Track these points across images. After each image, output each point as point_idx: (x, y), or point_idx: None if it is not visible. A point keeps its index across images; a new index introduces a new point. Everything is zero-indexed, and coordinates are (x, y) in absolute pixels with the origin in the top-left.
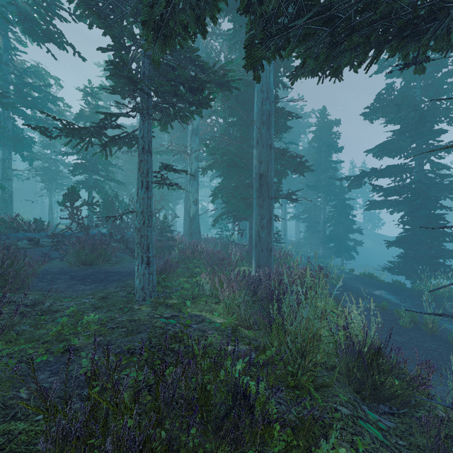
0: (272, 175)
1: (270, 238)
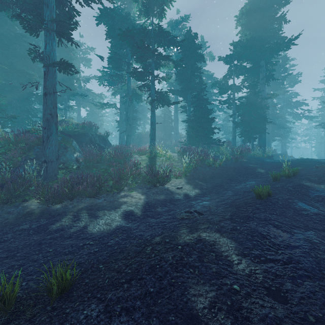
0: (269, 132)
1: (269, 145)
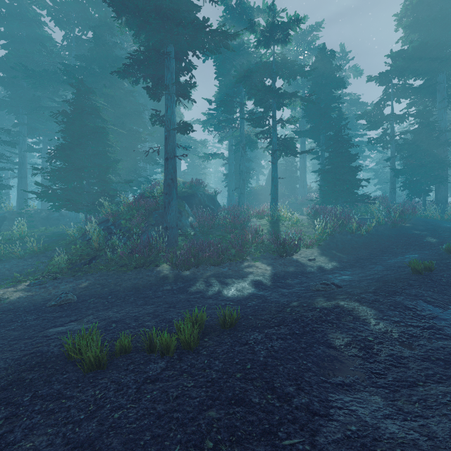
0: None
1: None
